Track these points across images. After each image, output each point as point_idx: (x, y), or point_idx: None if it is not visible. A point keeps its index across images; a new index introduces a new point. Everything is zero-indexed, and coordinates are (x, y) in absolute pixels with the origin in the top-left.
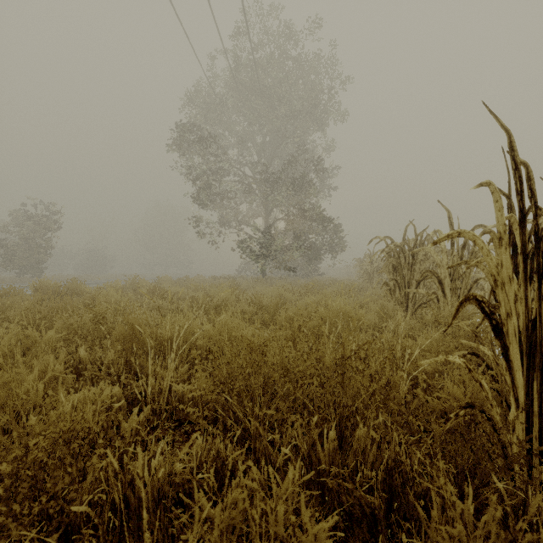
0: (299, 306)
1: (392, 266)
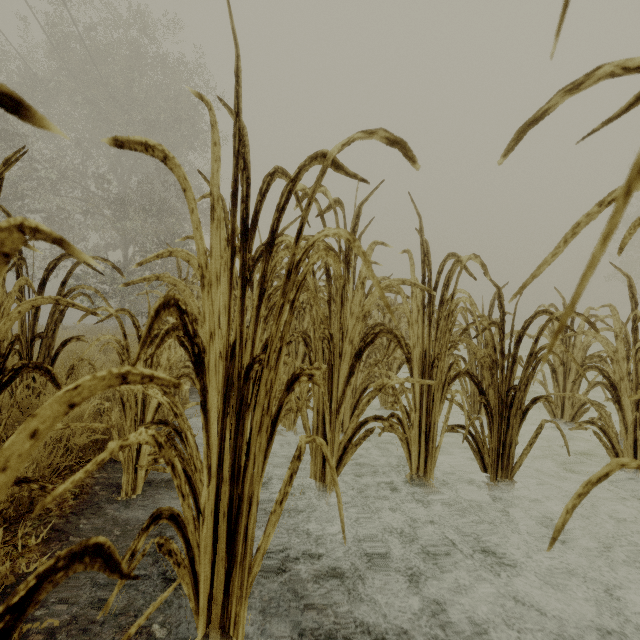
0: None
1: None
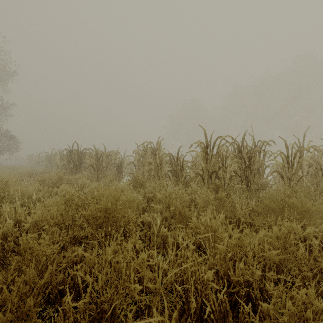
0: (25, 170)
1: (48, 160)
